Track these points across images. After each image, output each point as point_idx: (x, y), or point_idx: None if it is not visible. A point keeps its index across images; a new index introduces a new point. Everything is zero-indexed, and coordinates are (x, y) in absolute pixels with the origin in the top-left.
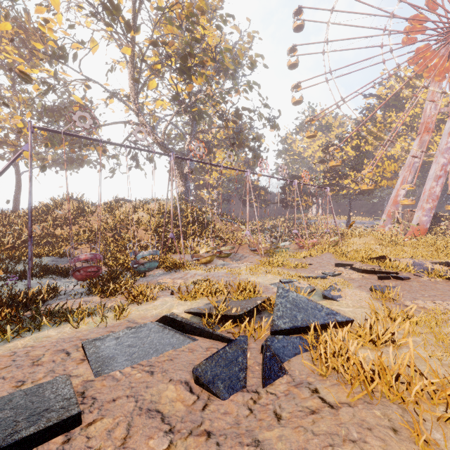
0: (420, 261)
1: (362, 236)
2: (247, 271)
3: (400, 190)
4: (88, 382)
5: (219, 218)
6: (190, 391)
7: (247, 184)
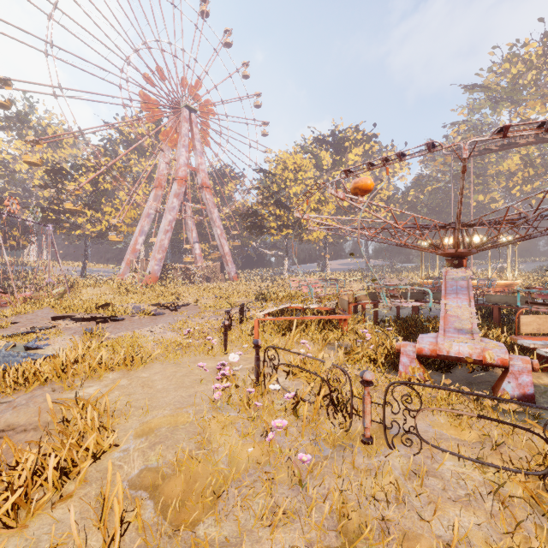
0: (140, 305)
1: (97, 286)
2: None
3: (139, 239)
4: None
5: None
6: None
7: None
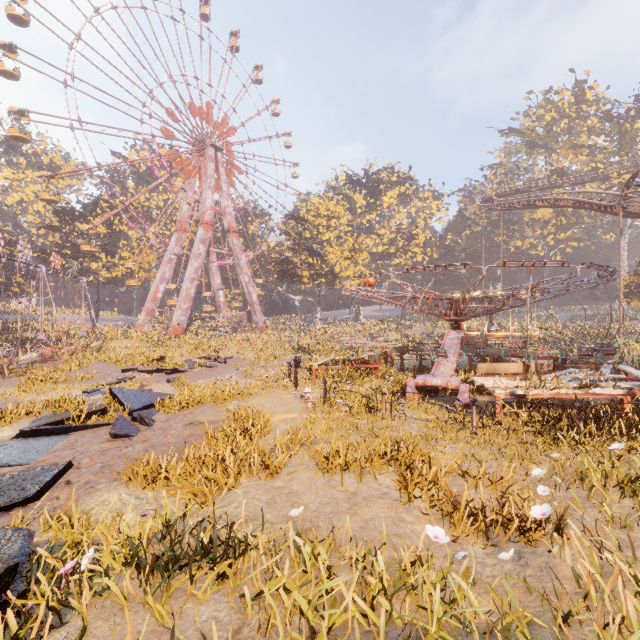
0: (189, 358)
1: (125, 339)
2: (20, 393)
3: (160, 286)
4: (33, 466)
5: None
6: (116, 441)
7: None
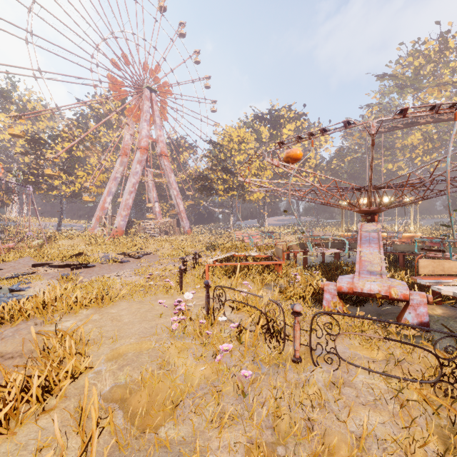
0: (108, 254)
1: (71, 238)
2: None
3: (107, 198)
4: None
5: None
6: None
7: None
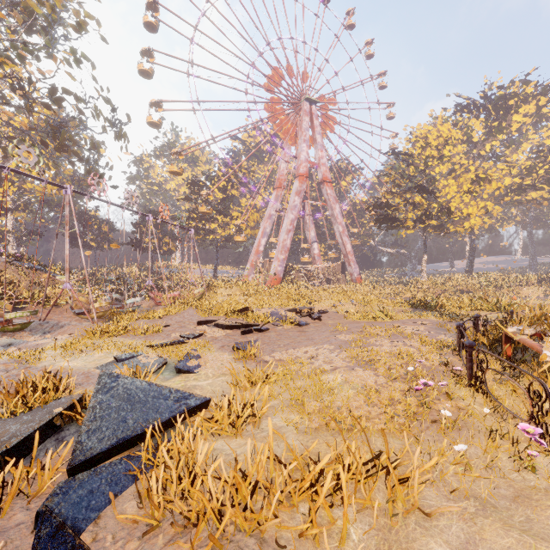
0: (276, 310)
1: (228, 287)
2: (56, 350)
3: (261, 240)
4: None
5: (13, 262)
6: None
7: (66, 208)
